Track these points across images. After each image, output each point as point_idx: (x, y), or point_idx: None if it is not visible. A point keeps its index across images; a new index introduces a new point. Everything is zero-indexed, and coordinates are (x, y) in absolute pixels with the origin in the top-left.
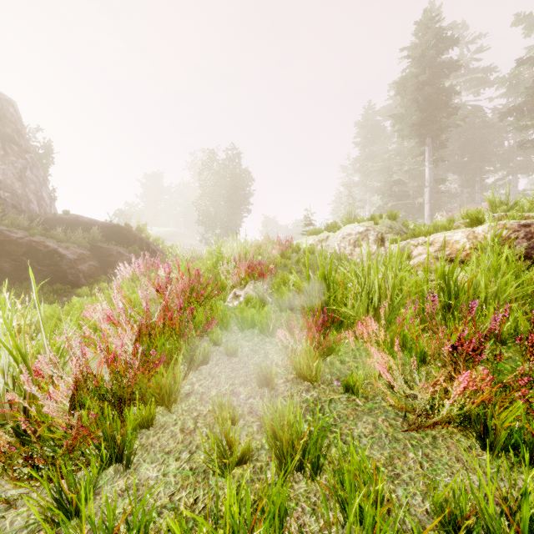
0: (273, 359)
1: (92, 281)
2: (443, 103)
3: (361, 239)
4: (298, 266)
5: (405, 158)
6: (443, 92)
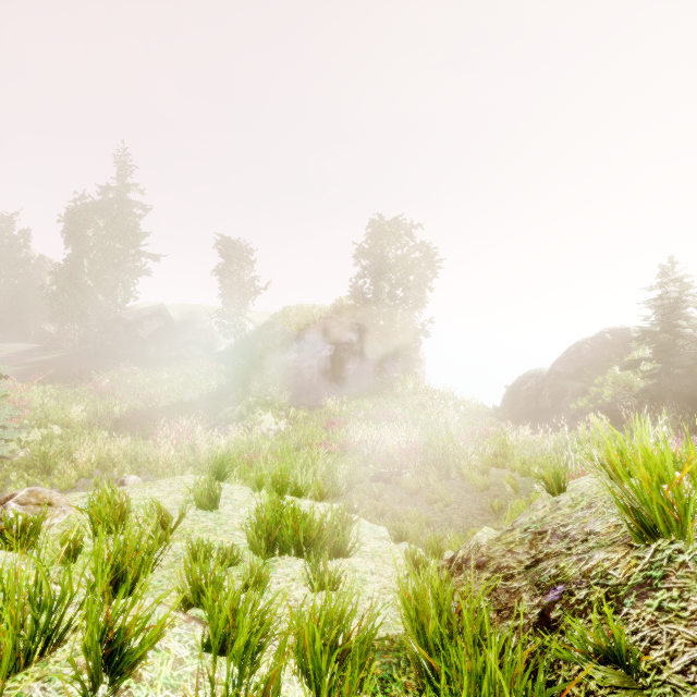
0: None
1: None
2: None
3: None
4: None
5: None
6: None
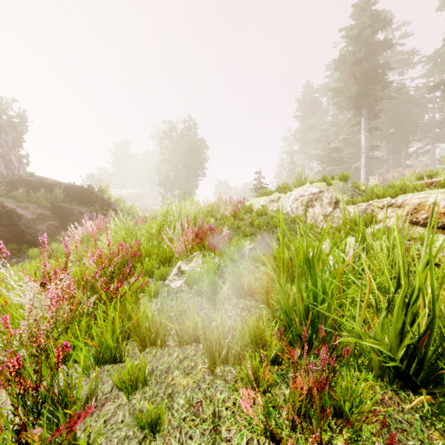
0: (229, 443)
1: (50, 240)
2: (377, 77)
3: (315, 200)
4: (251, 228)
5: (343, 128)
6: (378, 67)
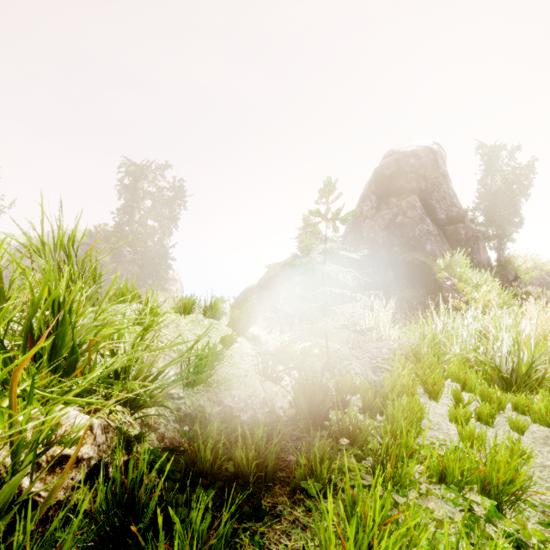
0: None
1: None
2: None
3: None
4: None
5: None
6: None
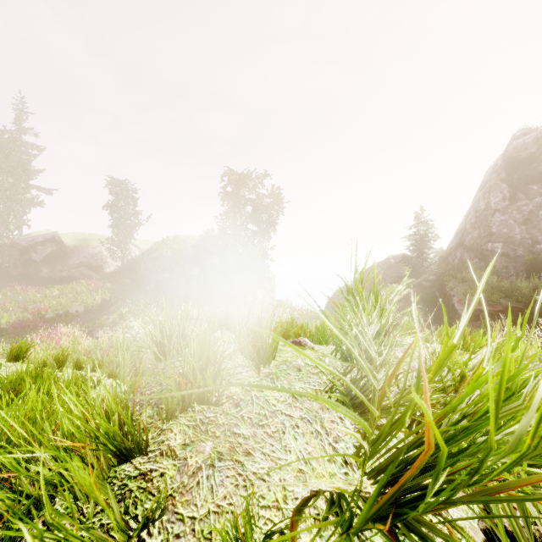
0: None
1: None
2: None
3: None
4: None
5: None
6: None
